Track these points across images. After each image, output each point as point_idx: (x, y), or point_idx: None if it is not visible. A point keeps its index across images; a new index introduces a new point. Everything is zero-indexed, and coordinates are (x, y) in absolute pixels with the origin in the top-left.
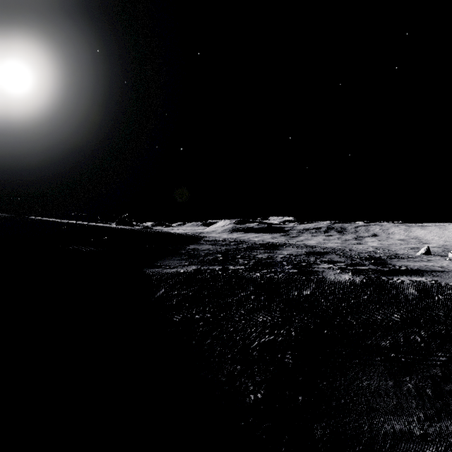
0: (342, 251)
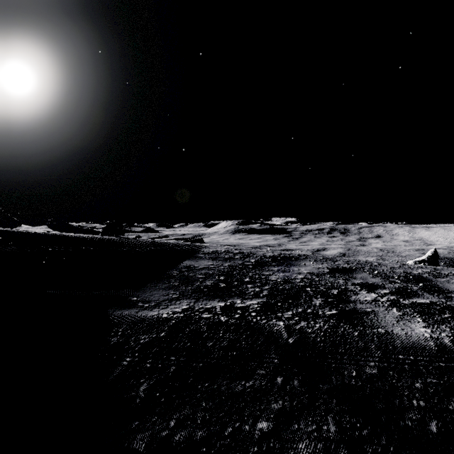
0: (370, 265)
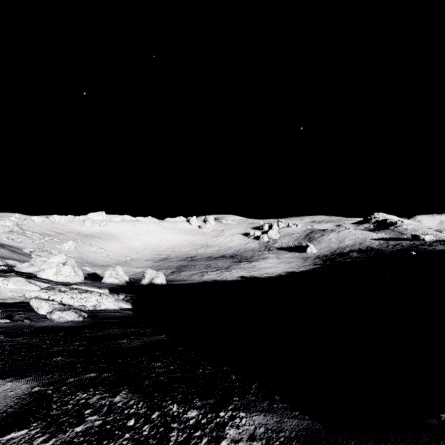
0: None
